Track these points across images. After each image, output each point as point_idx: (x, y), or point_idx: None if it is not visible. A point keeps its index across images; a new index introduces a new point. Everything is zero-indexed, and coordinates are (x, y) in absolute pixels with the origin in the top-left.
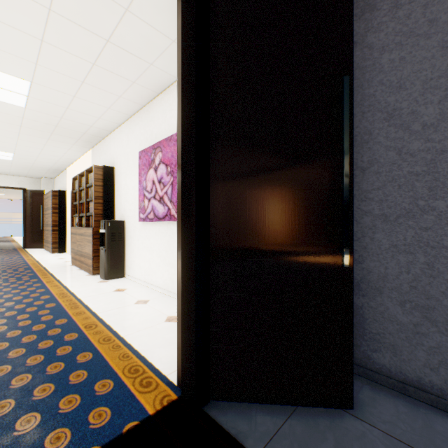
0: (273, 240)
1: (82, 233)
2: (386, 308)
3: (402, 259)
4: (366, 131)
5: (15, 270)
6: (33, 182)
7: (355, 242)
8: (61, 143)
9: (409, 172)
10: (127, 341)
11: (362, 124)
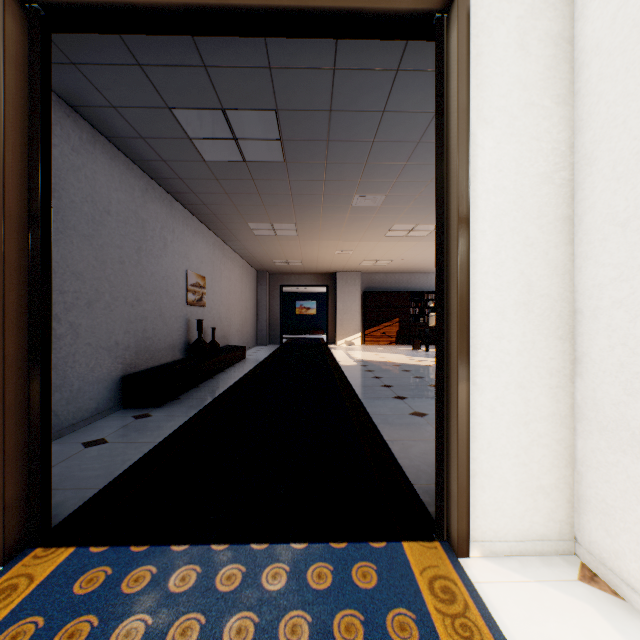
0: None
1: None
2: None
3: None
4: None
5: None
6: None
7: None
8: None
9: None
10: None
11: None
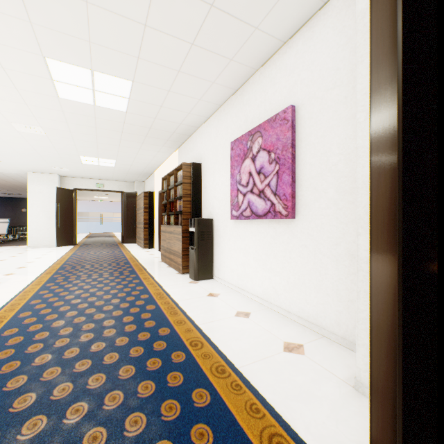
0: None
1: (171, 231)
2: None
3: None
4: None
5: (117, 264)
6: (129, 185)
7: None
8: (153, 146)
9: None
10: (247, 380)
11: None
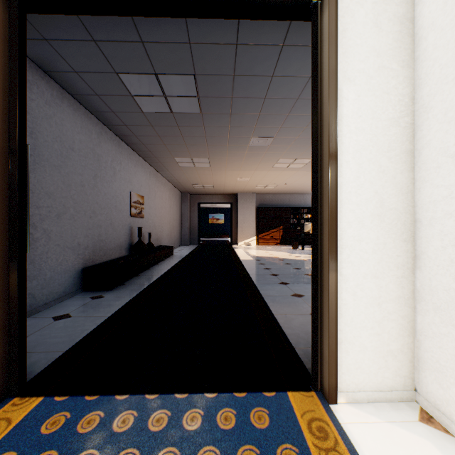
0: None
1: None
2: None
3: None
4: None
5: None
6: None
7: None
8: None
9: None
10: None
11: None
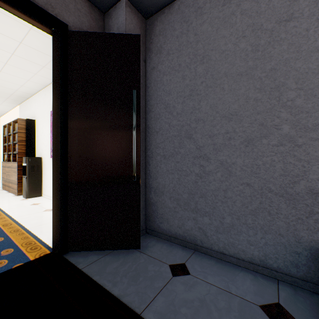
0: (101, 168)
1: (10, 166)
2: (165, 201)
3: (170, 176)
4: (158, 113)
5: None
6: None
7: (154, 169)
8: None
9: (173, 135)
10: (30, 231)
11: (157, 109)
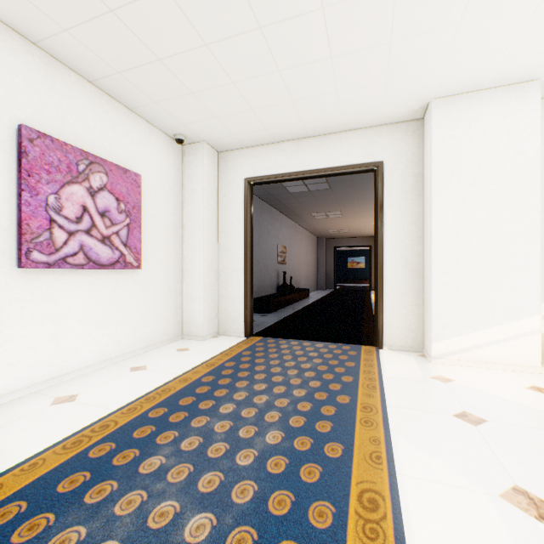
0: None
1: None
2: None
3: None
4: None
5: None
6: None
7: None
8: None
9: None
10: (225, 350)
11: None
